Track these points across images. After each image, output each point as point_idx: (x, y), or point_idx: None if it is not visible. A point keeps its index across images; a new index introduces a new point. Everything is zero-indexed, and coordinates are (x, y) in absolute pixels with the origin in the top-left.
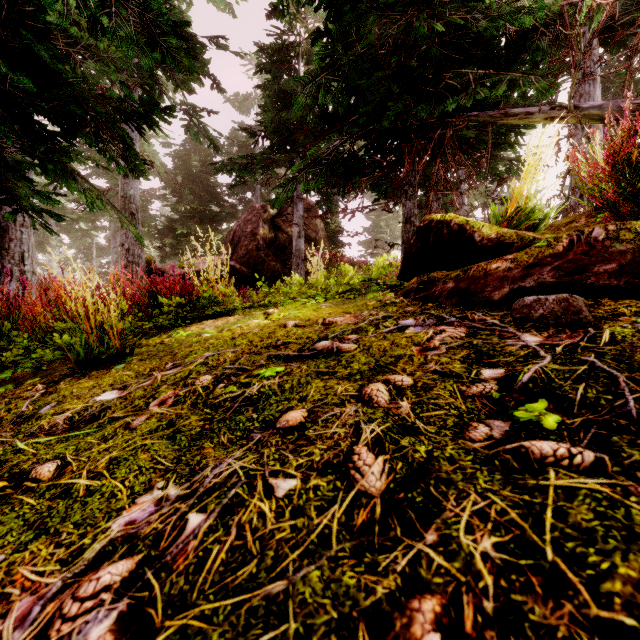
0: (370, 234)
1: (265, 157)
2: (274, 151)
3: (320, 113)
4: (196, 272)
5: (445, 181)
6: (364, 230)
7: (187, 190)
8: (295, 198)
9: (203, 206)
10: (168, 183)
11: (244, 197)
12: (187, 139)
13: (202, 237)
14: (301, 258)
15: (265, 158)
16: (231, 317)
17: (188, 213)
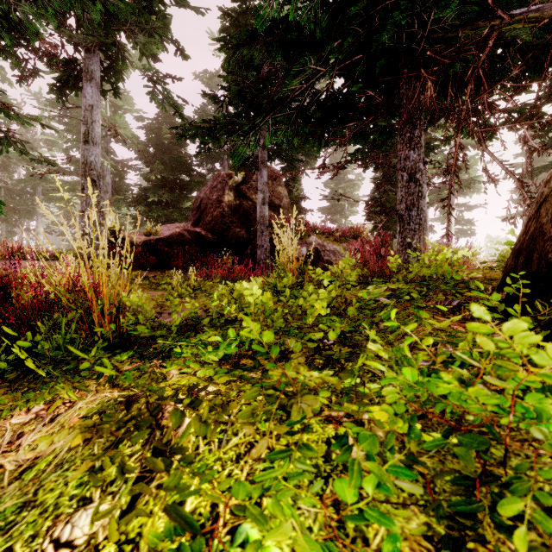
0: (329, 201)
1: (228, 121)
2: (238, 117)
3: (290, 40)
4: (160, 239)
5: (430, 138)
6: (323, 197)
7: (159, 160)
8: (259, 164)
9: (173, 175)
10: (141, 154)
11: (213, 167)
12: (159, 113)
13: (173, 204)
14: (265, 225)
15: (228, 122)
16: (83, 405)
17: (160, 182)
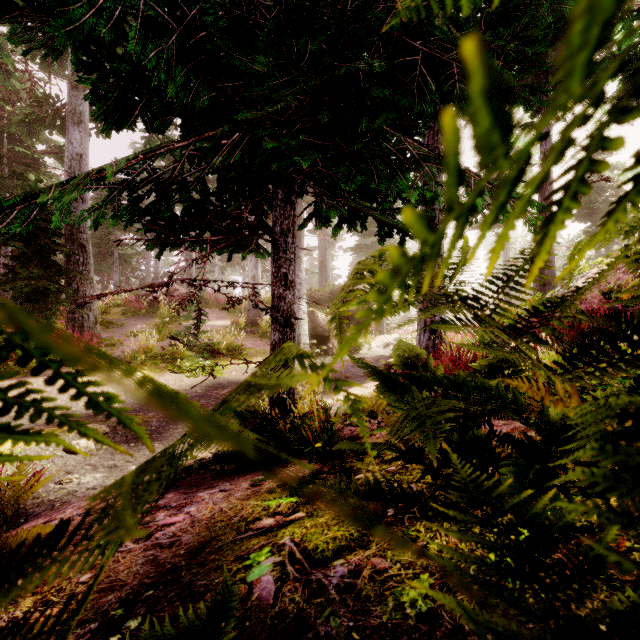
0: None
1: None
2: None
3: None
4: None
5: None
6: None
7: None
8: None
9: None
10: None
11: None
12: None
13: None
14: None
15: None
16: None
17: None
